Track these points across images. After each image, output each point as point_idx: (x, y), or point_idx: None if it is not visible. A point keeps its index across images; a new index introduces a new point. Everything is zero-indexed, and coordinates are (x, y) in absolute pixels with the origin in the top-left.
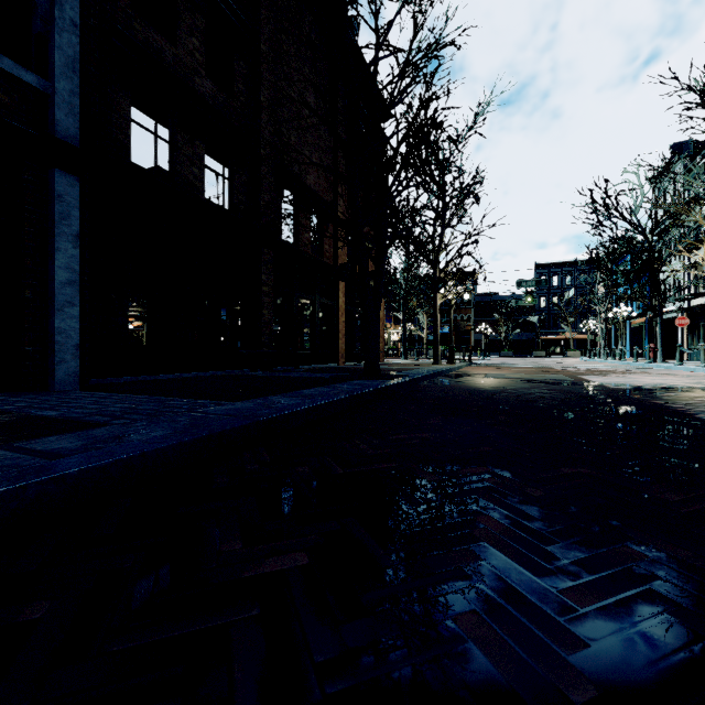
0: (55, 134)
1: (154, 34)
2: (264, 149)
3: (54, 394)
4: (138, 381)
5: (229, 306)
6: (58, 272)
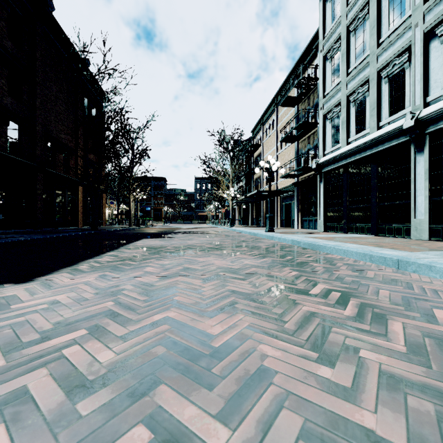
0: None
1: None
2: (38, 126)
3: None
4: None
5: None
6: None
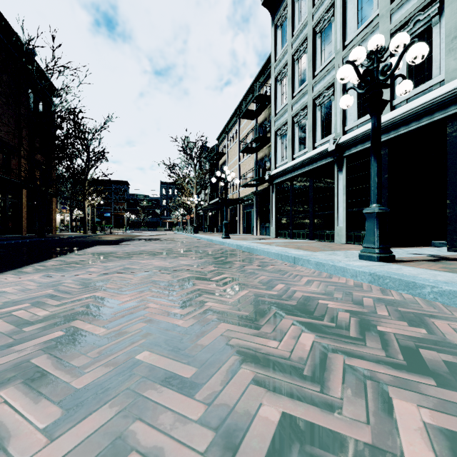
0: None
1: None
2: None
3: None
4: None
5: None
6: None
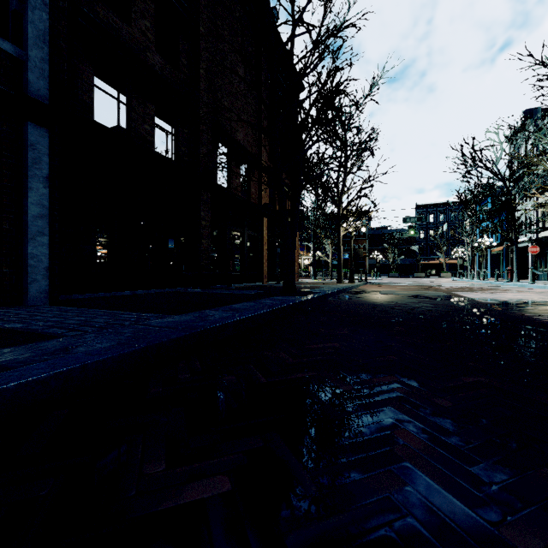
0: (28, 94)
1: (113, 16)
2: (203, 111)
3: (26, 308)
4: (99, 297)
5: (176, 237)
6: (31, 207)
